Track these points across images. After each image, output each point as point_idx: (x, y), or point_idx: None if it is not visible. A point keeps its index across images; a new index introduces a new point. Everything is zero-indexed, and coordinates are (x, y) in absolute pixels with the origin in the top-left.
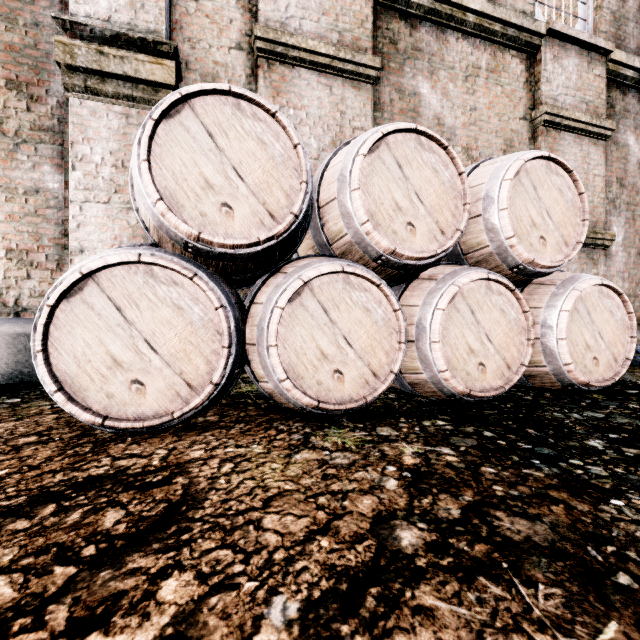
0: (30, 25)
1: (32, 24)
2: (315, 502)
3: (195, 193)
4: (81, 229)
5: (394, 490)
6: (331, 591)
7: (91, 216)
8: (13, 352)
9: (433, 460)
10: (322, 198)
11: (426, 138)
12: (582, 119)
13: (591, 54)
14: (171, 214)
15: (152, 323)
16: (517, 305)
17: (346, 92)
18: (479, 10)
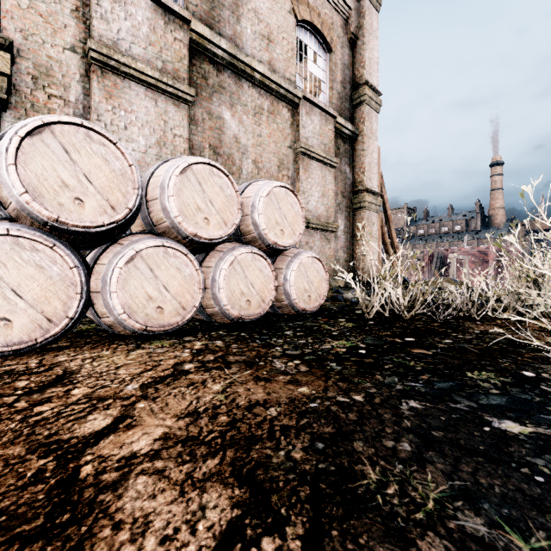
0: None
1: None
2: (145, 364)
3: (54, 189)
4: None
5: (186, 356)
6: (153, 381)
7: None
8: None
9: (210, 345)
10: (149, 196)
11: (216, 169)
12: (321, 154)
13: (327, 116)
14: (35, 203)
15: (18, 278)
16: (268, 267)
17: (169, 107)
18: (262, 72)
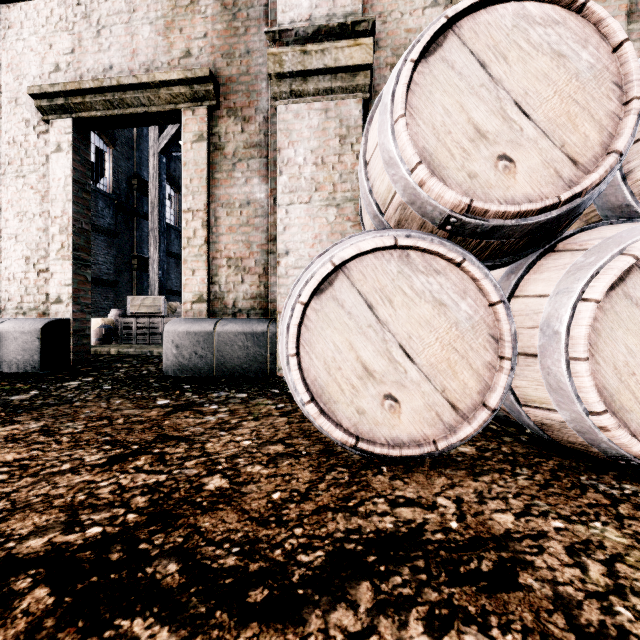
0: (243, 54)
1: (245, 53)
2: None
3: (461, 148)
4: (286, 231)
5: None
6: None
7: (295, 218)
8: (235, 349)
9: None
10: None
11: None
12: None
13: None
14: (434, 180)
15: (407, 324)
16: None
17: None
18: None
